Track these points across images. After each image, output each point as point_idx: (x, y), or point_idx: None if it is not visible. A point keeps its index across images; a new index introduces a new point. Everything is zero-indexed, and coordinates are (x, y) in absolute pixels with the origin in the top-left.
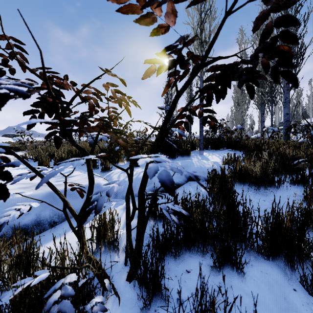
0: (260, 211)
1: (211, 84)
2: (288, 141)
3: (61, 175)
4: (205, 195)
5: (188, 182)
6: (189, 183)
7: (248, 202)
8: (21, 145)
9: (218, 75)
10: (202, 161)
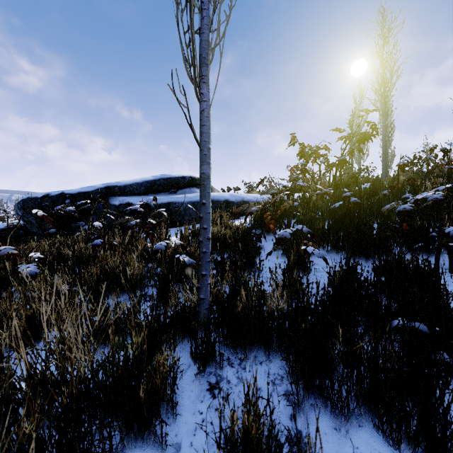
0: None
1: (359, 140)
2: None
3: None
4: None
5: None
6: None
7: None
8: None
9: (361, 137)
10: None
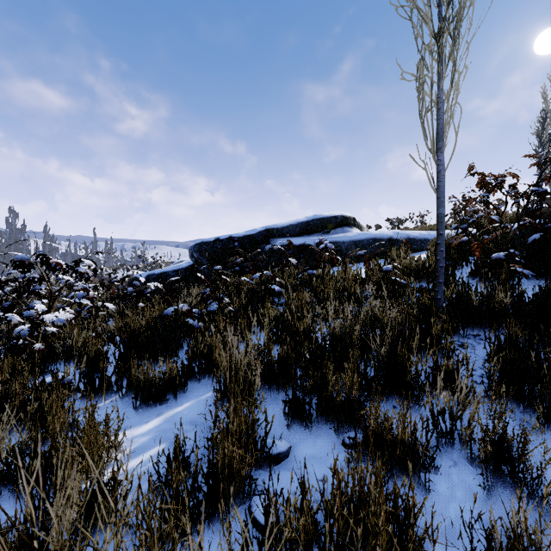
0: None
1: None
2: None
3: None
4: None
5: None
6: None
7: None
8: None
9: None
10: None
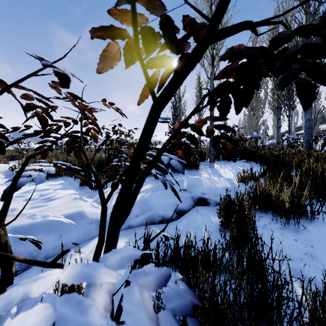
0: (293, 260)
1: (227, 83)
2: (311, 151)
3: (42, 197)
4: (217, 229)
5: (195, 207)
6: (196, 209)
7: (274, 242)
8: (18, 154)
9: (242, 66)
10: (212, 178)
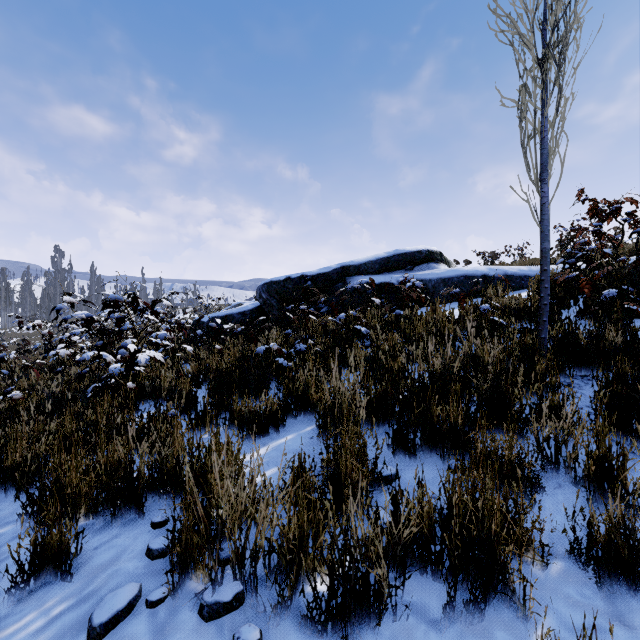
0: None
1: None
2: None
3: None
4: None
5: None
6: None
7: None
8: None
9: None
10: None
